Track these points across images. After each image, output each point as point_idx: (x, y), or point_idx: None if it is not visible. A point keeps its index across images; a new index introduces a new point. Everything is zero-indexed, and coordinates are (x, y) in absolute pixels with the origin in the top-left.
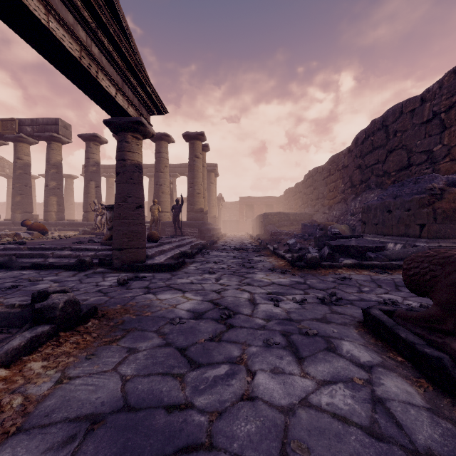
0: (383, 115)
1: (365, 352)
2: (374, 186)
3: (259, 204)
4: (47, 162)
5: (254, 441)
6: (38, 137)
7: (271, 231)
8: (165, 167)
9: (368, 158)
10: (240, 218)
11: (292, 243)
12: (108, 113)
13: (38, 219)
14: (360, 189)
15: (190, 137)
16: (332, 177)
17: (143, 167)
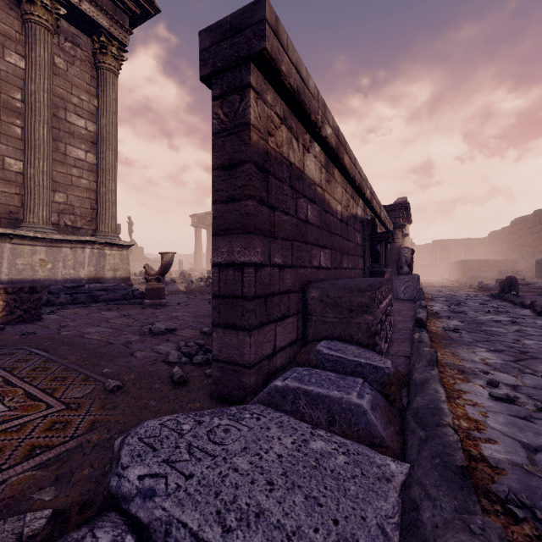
0: None
1: (486, 298)
2: None
3: (456, 246)
4: None
5: (463, 298)
6: None
7: (470, 276)
8: None
9: None
10: (432, 262)
11: (480, 282)
12: None
13: None
14: None
15: None
16: (535, 229)
17: None
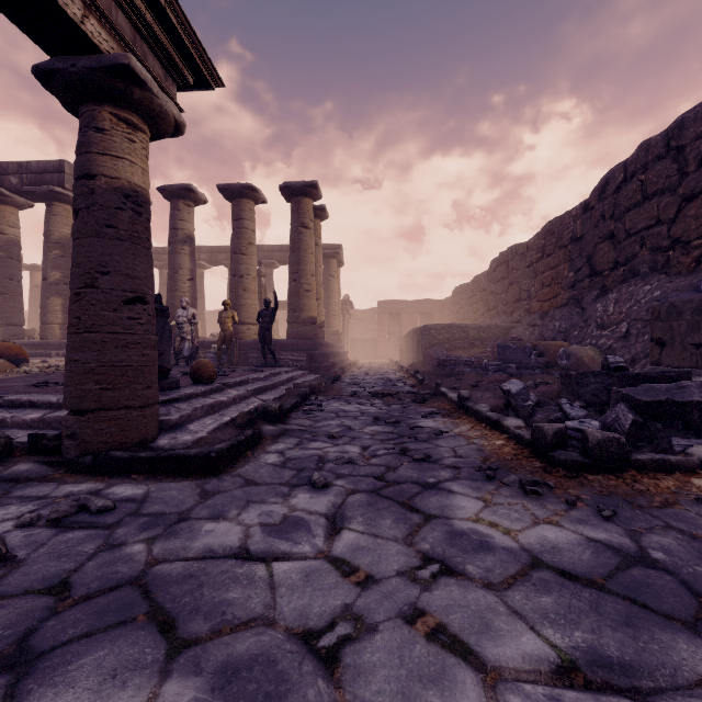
0: (671, 126)
1: None
2: (647, 270)
3: (411, 312)
4: (46, 238)
5: None
6: (32, 195)
7: (439, 357)
8: (249, 245)
9: (631, 217)
10: (379, 335)
11: (518, 390)
12: (35, 39)
13: (35, 337)
14: (614, 277)
15: (293, 192)
16: (548, 259)
17: (219, 251)
